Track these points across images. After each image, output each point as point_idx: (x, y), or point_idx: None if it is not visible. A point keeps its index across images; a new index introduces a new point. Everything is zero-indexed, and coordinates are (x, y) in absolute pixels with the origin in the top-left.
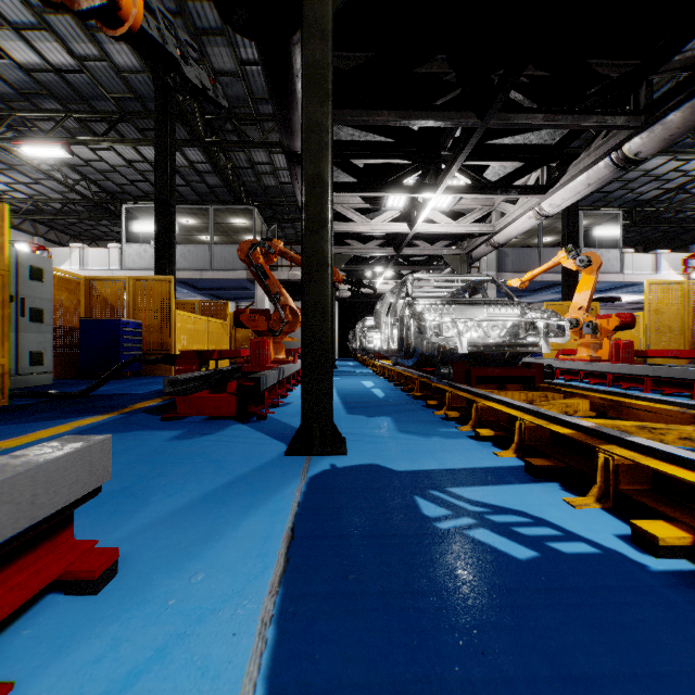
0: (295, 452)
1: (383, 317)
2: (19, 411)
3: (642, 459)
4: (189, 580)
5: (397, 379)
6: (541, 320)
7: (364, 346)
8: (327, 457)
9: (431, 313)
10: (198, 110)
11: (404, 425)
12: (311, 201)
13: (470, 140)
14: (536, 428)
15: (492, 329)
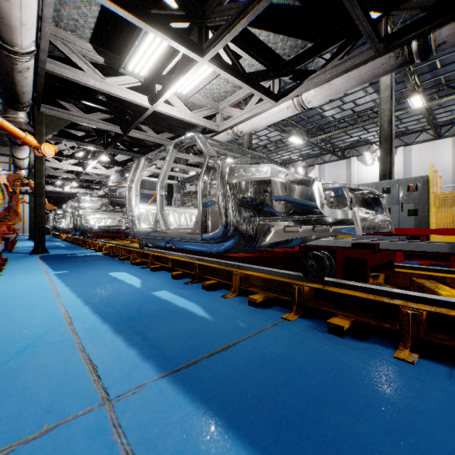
0: (34, 254)
1: (67, 213)
2: None
3: (108, 244)
4: (24, 260)
5: (74, 241)
6: (124, 219)
7: (56, 227)
8: (44, 254)
9: (85, 215)
10: None
11: (70, 250)
12: (38, 189)
13: (103, 153)
14: (102, 244)
15: (112, 221)
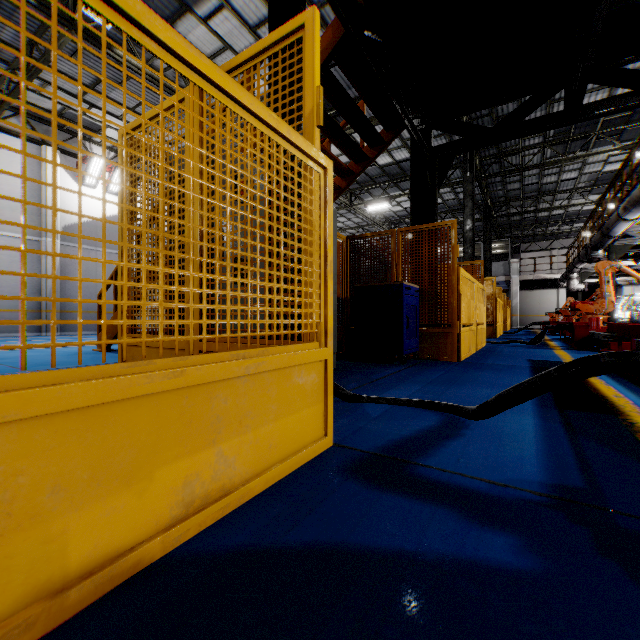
0: None
1: (618, 308)
2: (513, 334)
3: None
4: None
5: None
6: None
7: None
8: None
9: None
10: (491, 204)
11: None
12: None
13: None
14: None
15: None
